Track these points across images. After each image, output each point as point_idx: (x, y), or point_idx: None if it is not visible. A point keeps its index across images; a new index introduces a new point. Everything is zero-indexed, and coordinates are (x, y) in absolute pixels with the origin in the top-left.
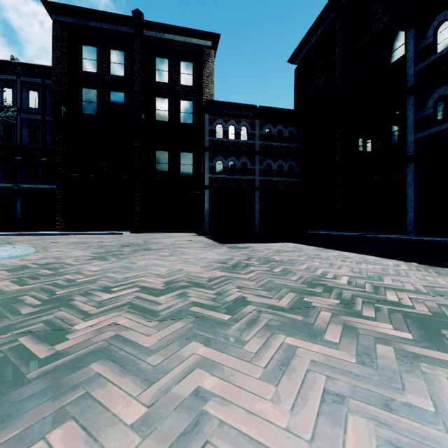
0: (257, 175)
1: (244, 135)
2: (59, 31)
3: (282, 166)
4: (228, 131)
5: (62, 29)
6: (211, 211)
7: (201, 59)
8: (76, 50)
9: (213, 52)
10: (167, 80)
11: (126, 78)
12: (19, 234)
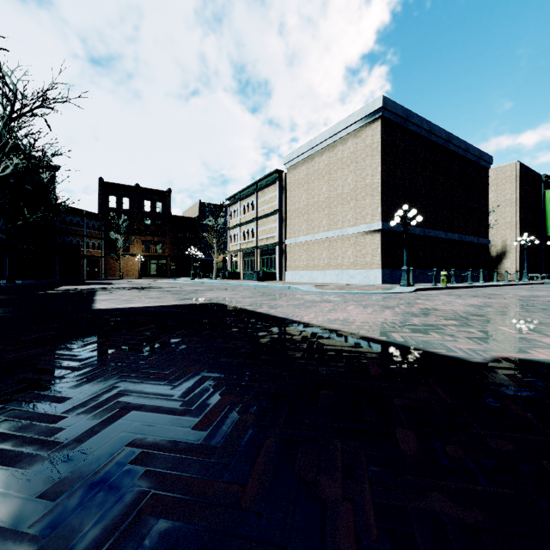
0: None
1: None
2: None
3: None
4: None
5: None
6: None
7: None
8: None
9: None
10: None
11: None
12: None
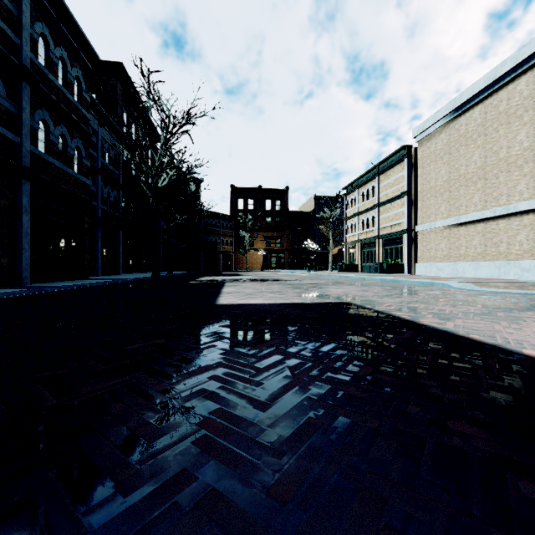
0: None
1: None
2: None
3: None
4: None
5: None
6: None
7: None
8: None
9: None
10: None
11: None
12: None
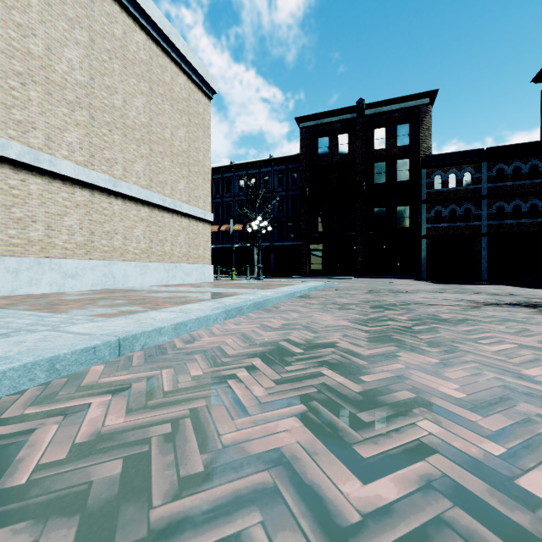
0: (483, 220)
1: (467, 181)
2: (304, 134)
3: (520, 206)
4: (448, 180)
5: (306, 132)
6: (429, 259)
7: (417, 118)
8: (315, 143)
9: (430, 107)
10: (384, 146)
11: (350, 154)
12: (288, 277)
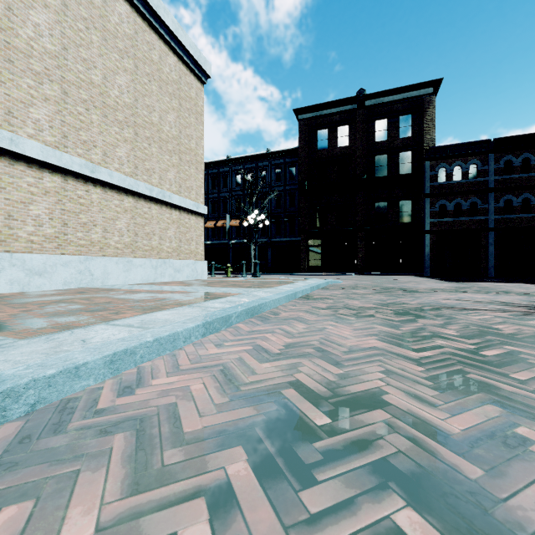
0: (490, 214)
1: (473, 173)
2: (303, 126)
3: (529, 200)
4: (453, 173)
5: (305, 124)
6: (433, 255)
7: (420, 108)
8: (313, 136)
9: (434, 97)
10: (386, 138)
11: (350, 147)
12: (286, 274)
